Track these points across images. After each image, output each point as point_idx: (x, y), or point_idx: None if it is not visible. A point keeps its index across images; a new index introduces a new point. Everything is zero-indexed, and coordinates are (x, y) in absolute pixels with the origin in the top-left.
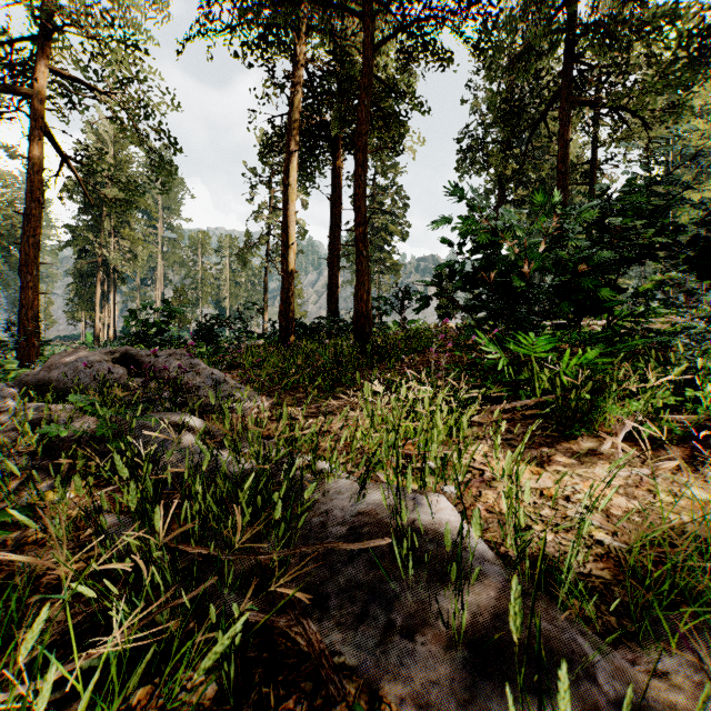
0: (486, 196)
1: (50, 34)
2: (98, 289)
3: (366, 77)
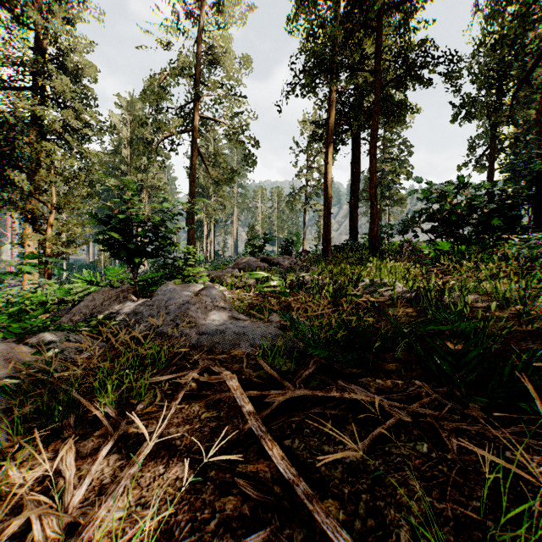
0: (485, 133)
1: (200, 98)
2: (206, 229)
3: (376, 105)
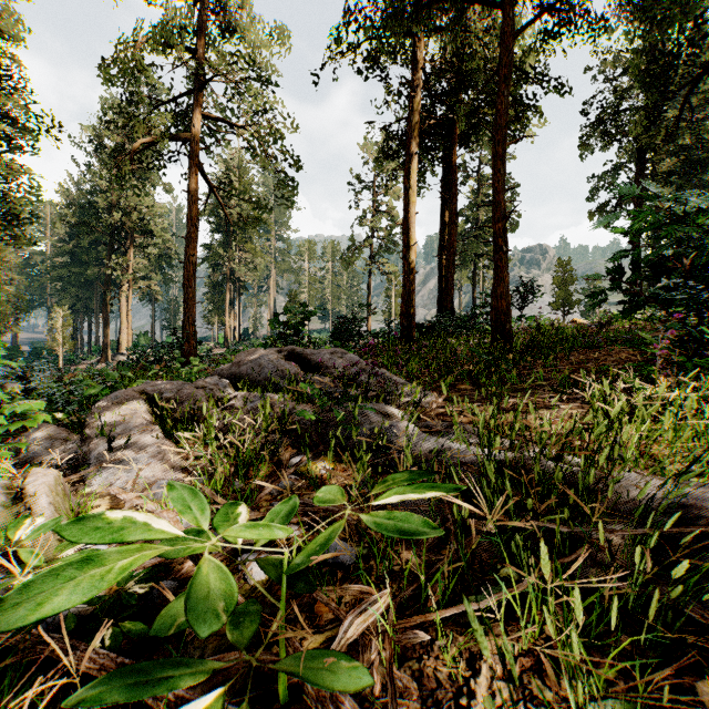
0: (613, 172)
1: (204, 86)
2: (227, 297)
3: (505, 67)
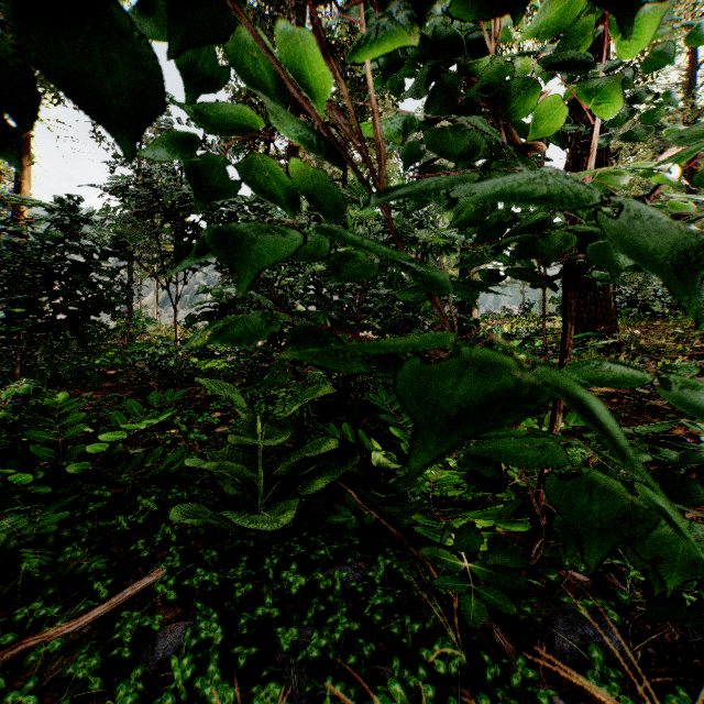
0: None
1: None
2: None
3: None
